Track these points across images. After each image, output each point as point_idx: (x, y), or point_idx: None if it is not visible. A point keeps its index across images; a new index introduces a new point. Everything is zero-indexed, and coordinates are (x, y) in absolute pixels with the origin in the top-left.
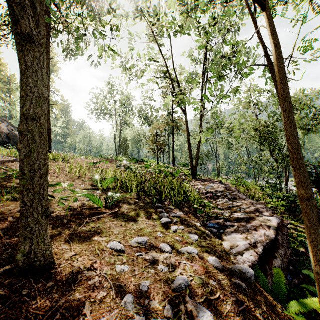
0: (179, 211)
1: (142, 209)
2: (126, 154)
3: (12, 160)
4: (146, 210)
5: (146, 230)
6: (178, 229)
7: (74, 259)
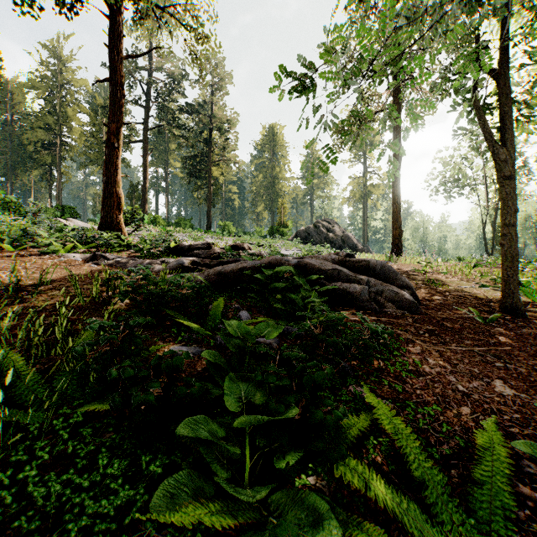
0: None
1: None
2: None
3: None
4: None
5: None
6: None
7: None
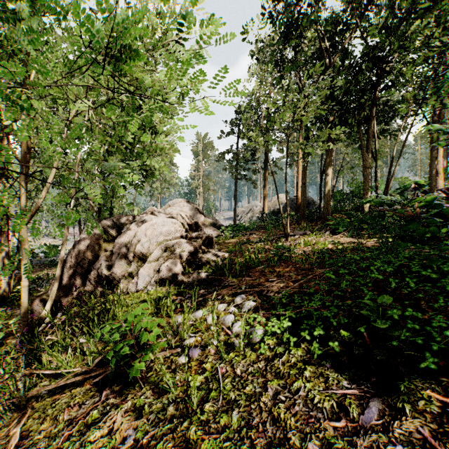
0: None
1: None
2: None
3: None
4: None
5: None
6: None
7: None
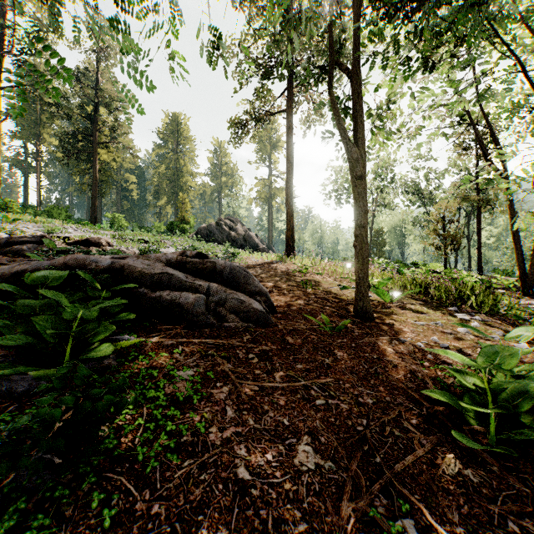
0: (484, 318)
1: (431, 309)
2: (380, 256)
3: (269, 262)
4: (436, 310)
5: (440, 320)
6: (480, 326)
7: (385, 320)
